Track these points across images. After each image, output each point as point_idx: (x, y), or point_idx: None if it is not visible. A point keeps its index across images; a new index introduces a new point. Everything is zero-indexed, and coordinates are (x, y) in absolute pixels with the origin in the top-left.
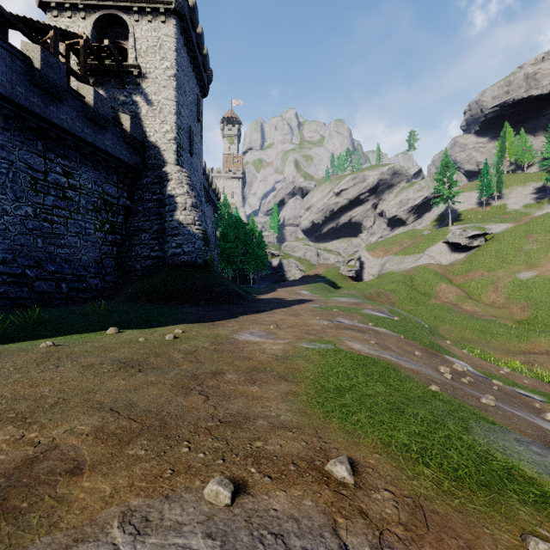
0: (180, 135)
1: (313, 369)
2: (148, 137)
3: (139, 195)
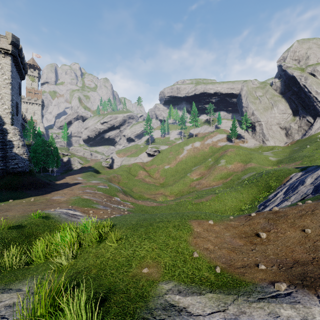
0: (13, 110)
1: (72, 201)
2: None
3: None
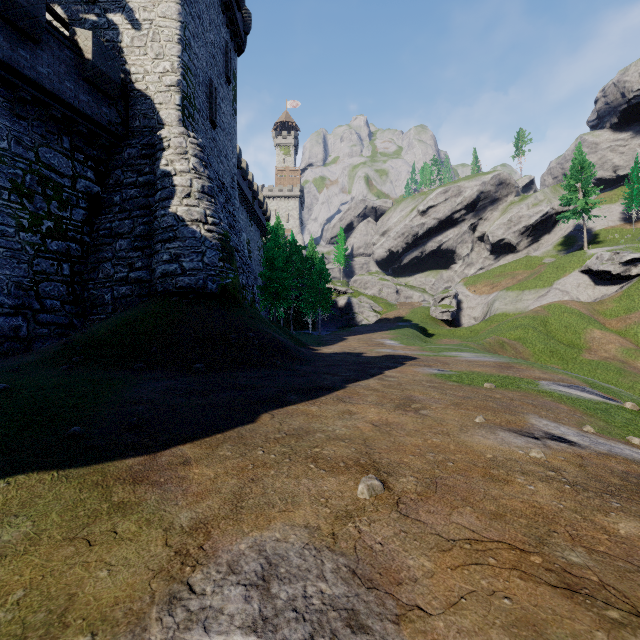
0: (188, 81)
1: None
2: (133, 83)
3: (116, 177)
